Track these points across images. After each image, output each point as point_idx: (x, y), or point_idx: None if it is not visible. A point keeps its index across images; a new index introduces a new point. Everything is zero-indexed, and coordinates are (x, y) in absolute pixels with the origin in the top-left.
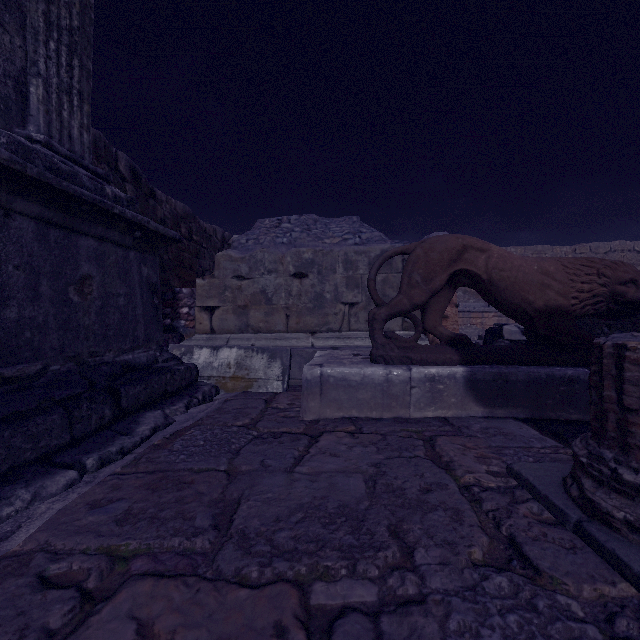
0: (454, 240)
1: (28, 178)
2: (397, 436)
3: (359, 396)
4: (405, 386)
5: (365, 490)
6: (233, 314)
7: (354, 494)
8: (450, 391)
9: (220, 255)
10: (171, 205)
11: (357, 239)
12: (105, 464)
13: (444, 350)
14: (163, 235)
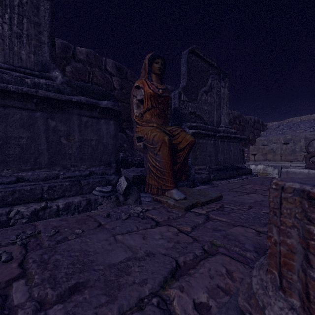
0: None
1: (227, 136)
2: None
3: (298, 176)
4: (314, 175)
5: None
6: (261, 156)
7: None
8: None
9: (257, 139)
10: (232, 114)
11: (311, 129)
12: (240, 180)
13: None
14: (243, 138)
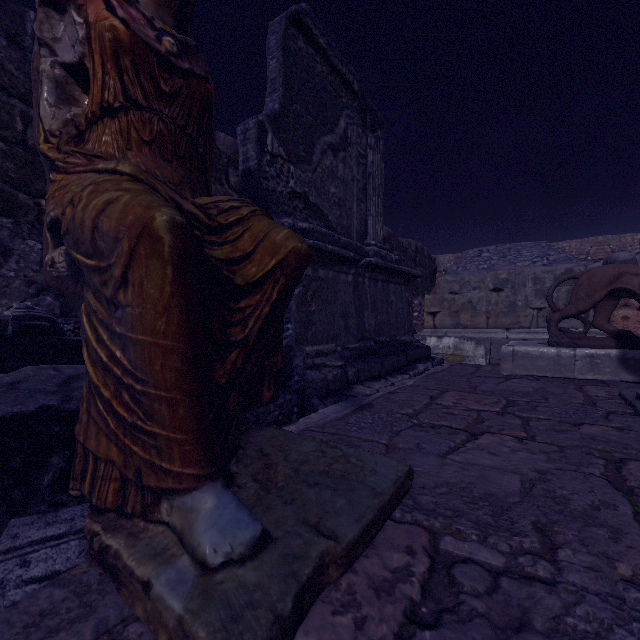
0: (611, 270)
1: (384, 267)
2: (560, 383)
3: (538, 363)
4: (570, 359)
5: (532, 390)
6: (448, 316)
7: (527, 390)
8: (605, 364)
9: (440, 279)
10: None
11: (544, 261)
12: (415, 376)
13: (605, 340)
14: (415, 275)
